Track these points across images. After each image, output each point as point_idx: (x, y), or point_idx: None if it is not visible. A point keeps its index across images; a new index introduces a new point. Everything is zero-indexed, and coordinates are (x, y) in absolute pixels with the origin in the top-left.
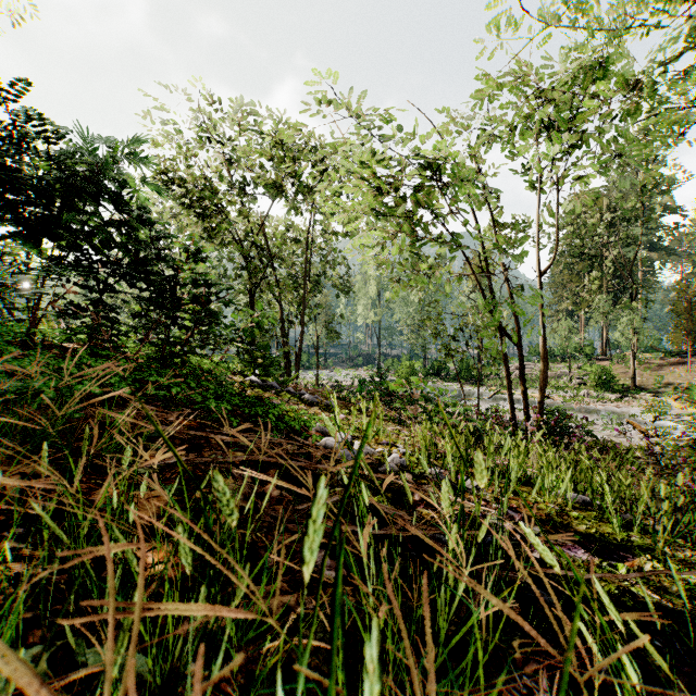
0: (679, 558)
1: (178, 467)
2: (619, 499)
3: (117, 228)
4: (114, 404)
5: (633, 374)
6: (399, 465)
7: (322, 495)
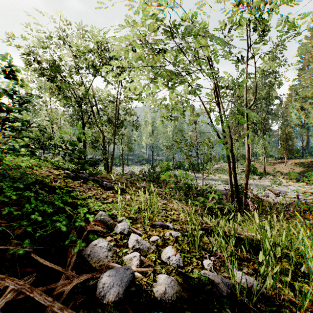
0: None
1: None
2: None
3: None
4: None
5: (264, 167)
6: (176, 267)
7: None
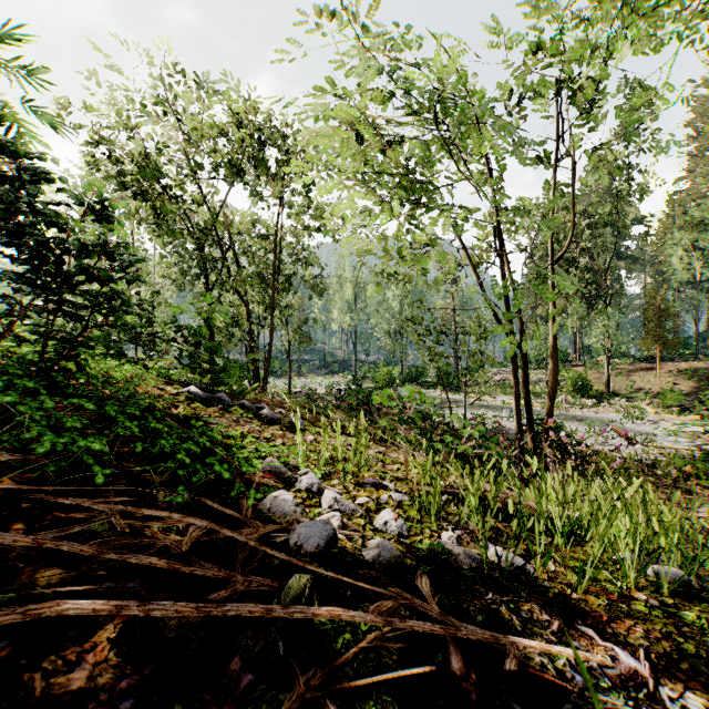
0: None
1: None
2: None
3: None
4: None
5: (607, 380)
6: (396, 535)
7: None
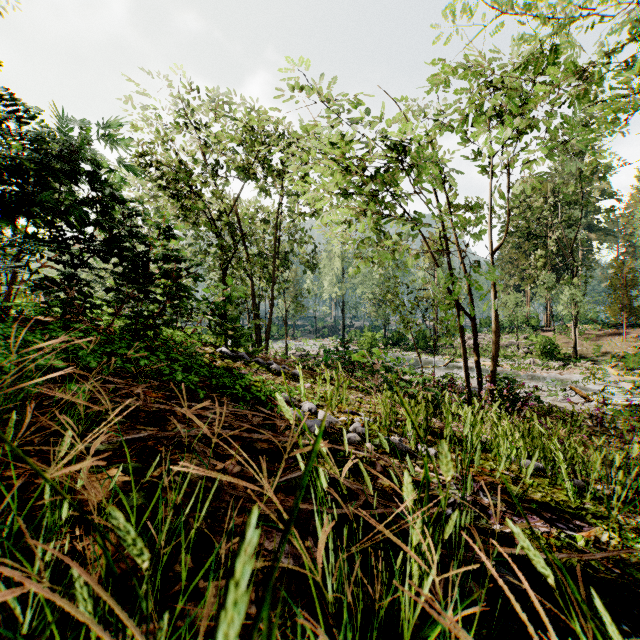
0: (632, 526)
1: (139, 442)
2: (570, 465)
3: (92, 206)
4: (82, 376)
5: (574, 344)
6: (361, 434)
7: (251, 539)
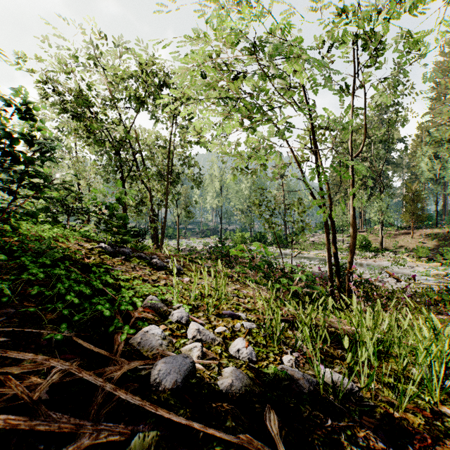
0: None
1: None
2: None
3: None
4: None
5: (381, 240)
6: (247, 361)
7: None
